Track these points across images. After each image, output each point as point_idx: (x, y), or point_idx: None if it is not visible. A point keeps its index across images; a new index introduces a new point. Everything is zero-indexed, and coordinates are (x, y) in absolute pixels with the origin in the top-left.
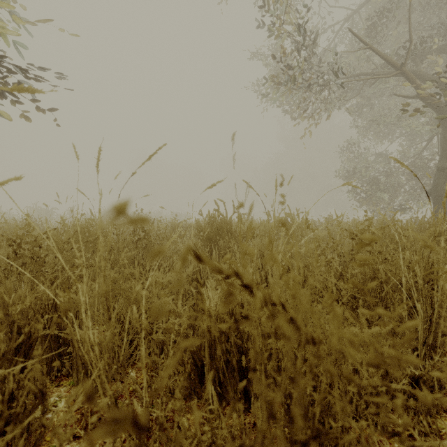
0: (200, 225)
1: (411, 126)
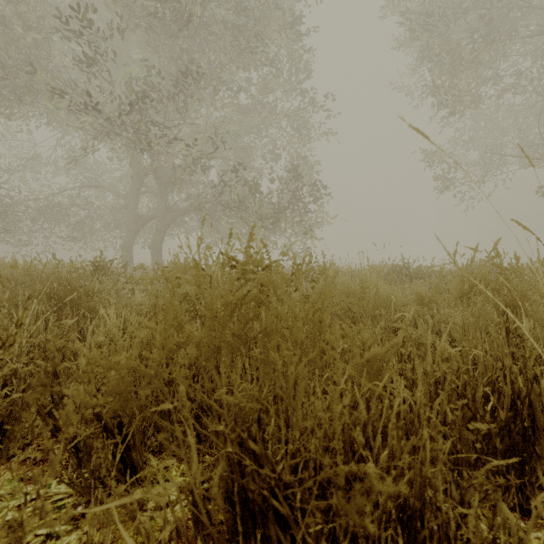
0: None
1: None
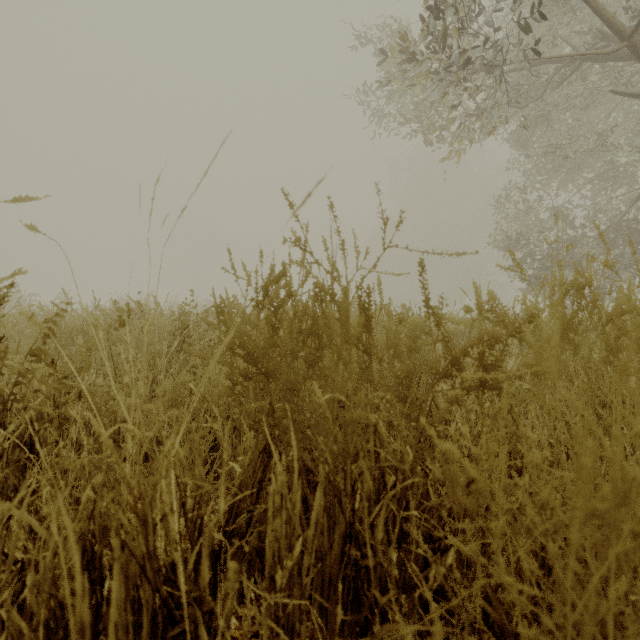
0: (228, 312)
1: (612, 162)
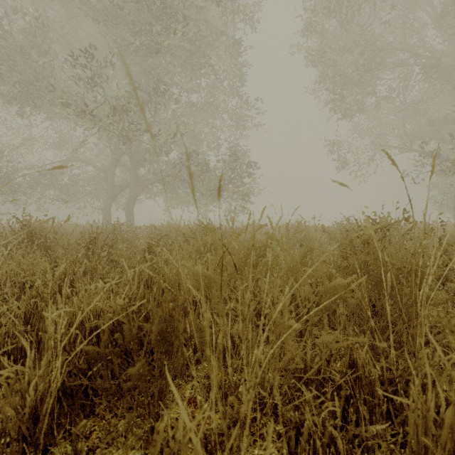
0: None
1: None
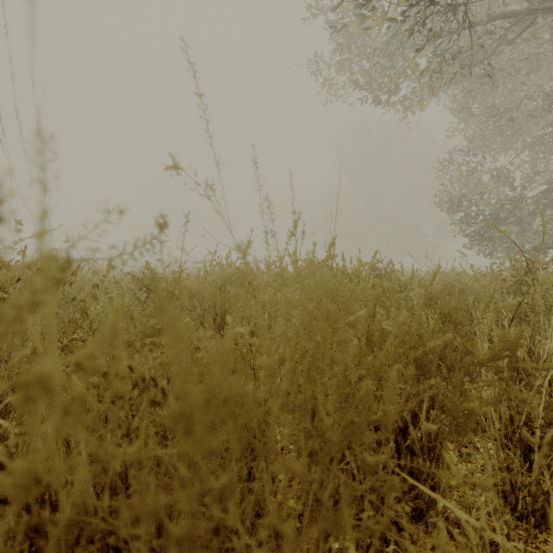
0: None
1: (552, 125)
